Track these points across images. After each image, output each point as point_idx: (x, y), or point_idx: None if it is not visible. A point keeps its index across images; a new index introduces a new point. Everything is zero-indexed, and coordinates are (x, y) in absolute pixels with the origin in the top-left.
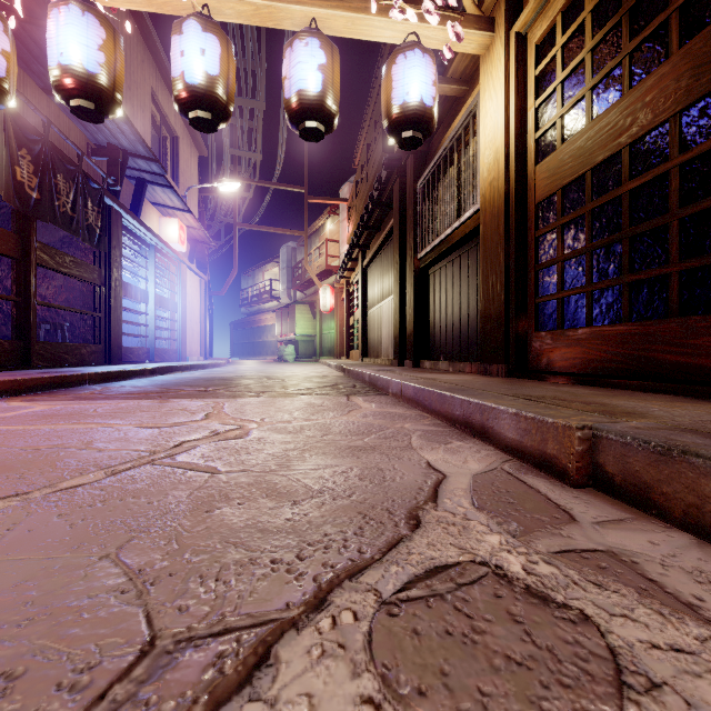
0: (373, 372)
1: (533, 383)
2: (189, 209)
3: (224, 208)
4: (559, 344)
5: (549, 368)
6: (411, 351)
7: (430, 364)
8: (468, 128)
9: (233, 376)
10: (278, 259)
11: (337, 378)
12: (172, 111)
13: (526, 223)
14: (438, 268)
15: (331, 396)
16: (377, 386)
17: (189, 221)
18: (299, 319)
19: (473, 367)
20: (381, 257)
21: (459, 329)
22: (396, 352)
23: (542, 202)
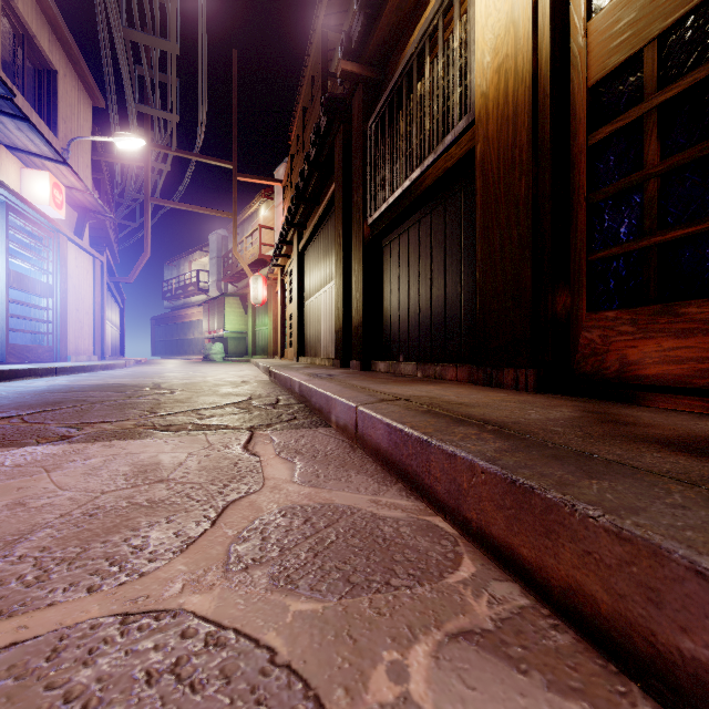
0: (306, 380)
1: (653, 416)
2: (64, 160)
3: (137, 182)
4: (655, 333)
5: (626, 377)
6: (359, 348)
7: (386, 367)
8: (445, 20)
9: (107, 383)
10: (206, 248)
11: (257, 385)
12: (45, 33)
13: (567, 125)
14: (396, 235)
15: (219, 431)
16: (310, 403)
17: (69, 179)
18: (228, 313)
19: (461, 371)
20: (320, 236)
21: (429, 316)
22: (338, 350)
23: (602, 83)
